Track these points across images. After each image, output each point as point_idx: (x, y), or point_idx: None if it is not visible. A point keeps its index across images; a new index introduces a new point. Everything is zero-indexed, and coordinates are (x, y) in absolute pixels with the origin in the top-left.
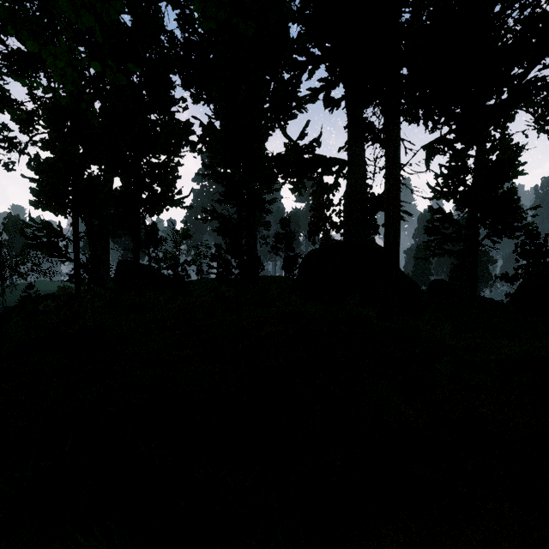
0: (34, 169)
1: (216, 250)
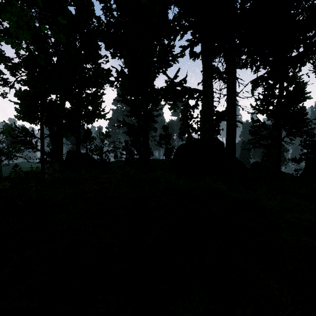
0: (17, 96)
1: (125, 144)
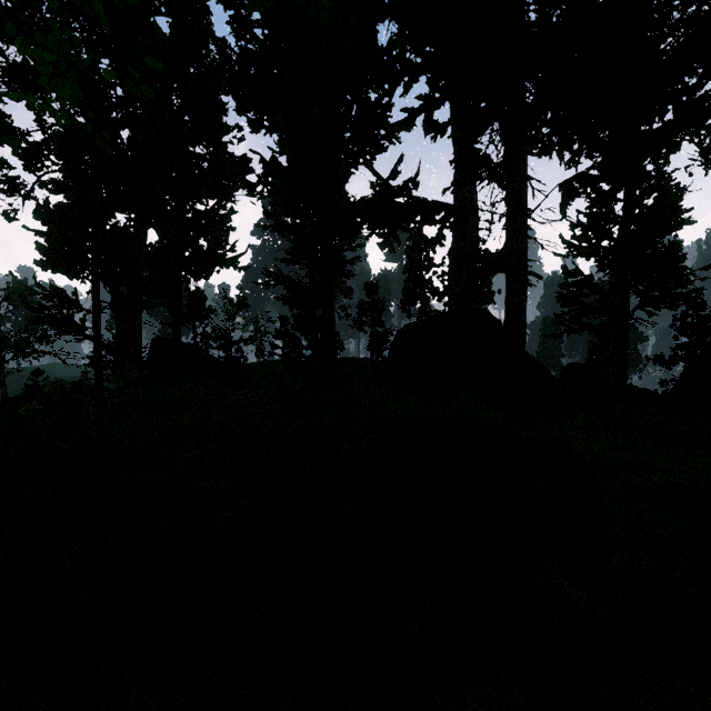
0: (41, 218)
1: (281, 325)
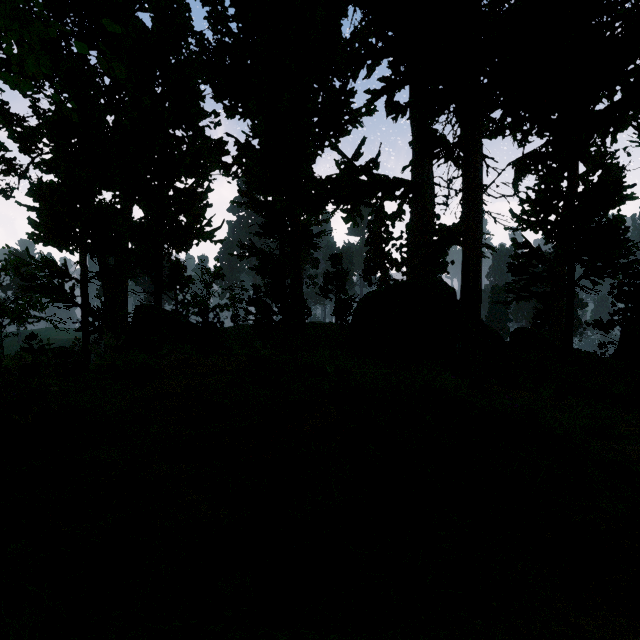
0: (33, 195)
1: (254, 293)
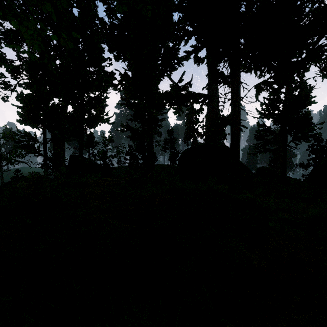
0: (19, 100)
1: (129, 149)
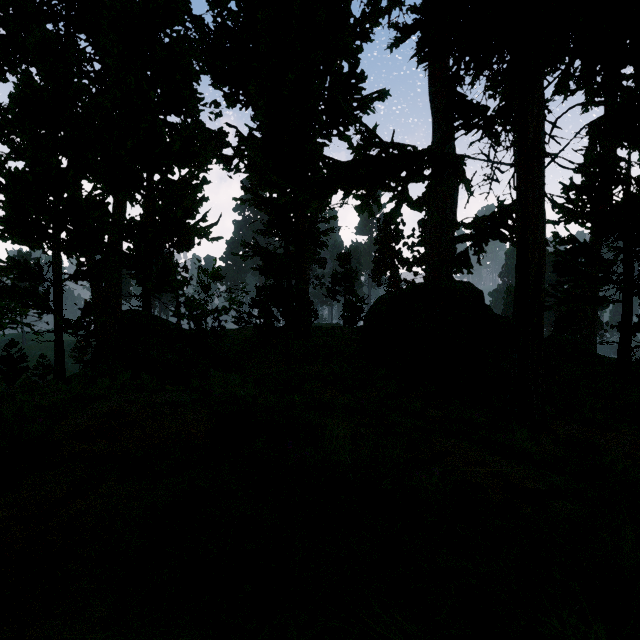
0: None
1: (257, 294)
